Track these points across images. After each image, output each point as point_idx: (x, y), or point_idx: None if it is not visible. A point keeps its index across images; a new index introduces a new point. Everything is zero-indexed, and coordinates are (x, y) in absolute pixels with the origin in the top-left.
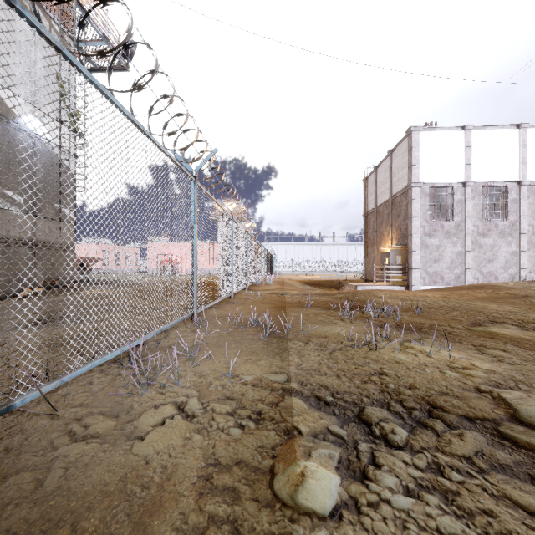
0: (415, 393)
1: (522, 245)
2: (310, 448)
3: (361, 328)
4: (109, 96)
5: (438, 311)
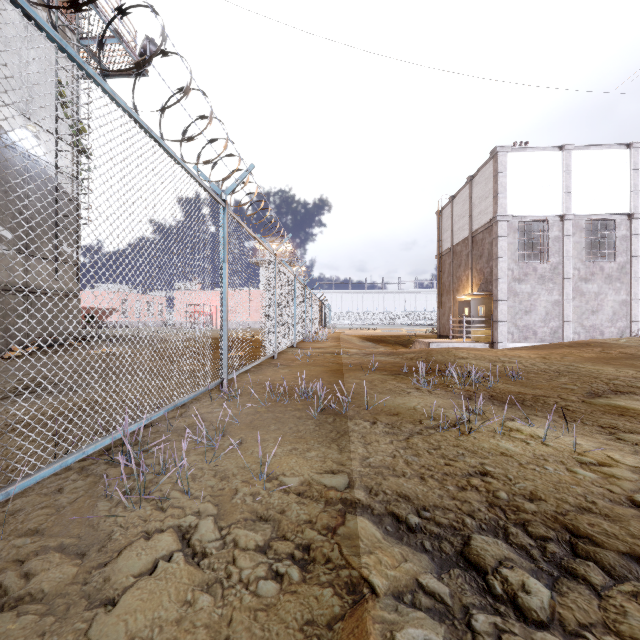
0: (542, 509)
1: (633, 292)
2: (392, 625)
3: (444, 400)
4: (93, 74)
5: (540, 376)
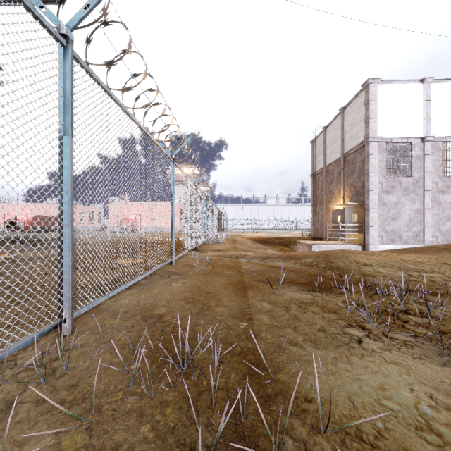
0: None
1: None
2: None
3: (446, 374)
4: None
5: None
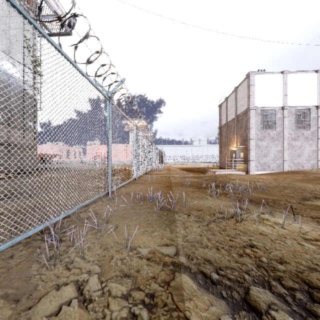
0: (288, 269)
1: (319, 146)
2: None
3: (225, 202)
4: (32, 22)
5: (274, 189)
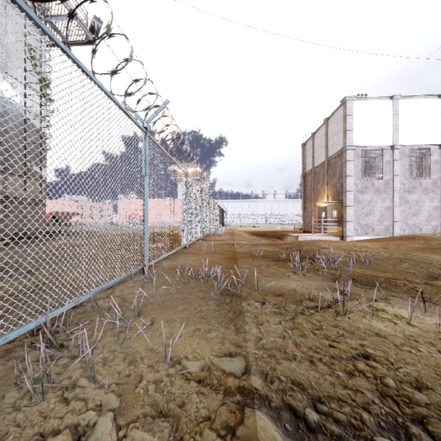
0: (434, 401)
1: None
2: None
3: (317, 282)
4: None
5: (386, 262)
